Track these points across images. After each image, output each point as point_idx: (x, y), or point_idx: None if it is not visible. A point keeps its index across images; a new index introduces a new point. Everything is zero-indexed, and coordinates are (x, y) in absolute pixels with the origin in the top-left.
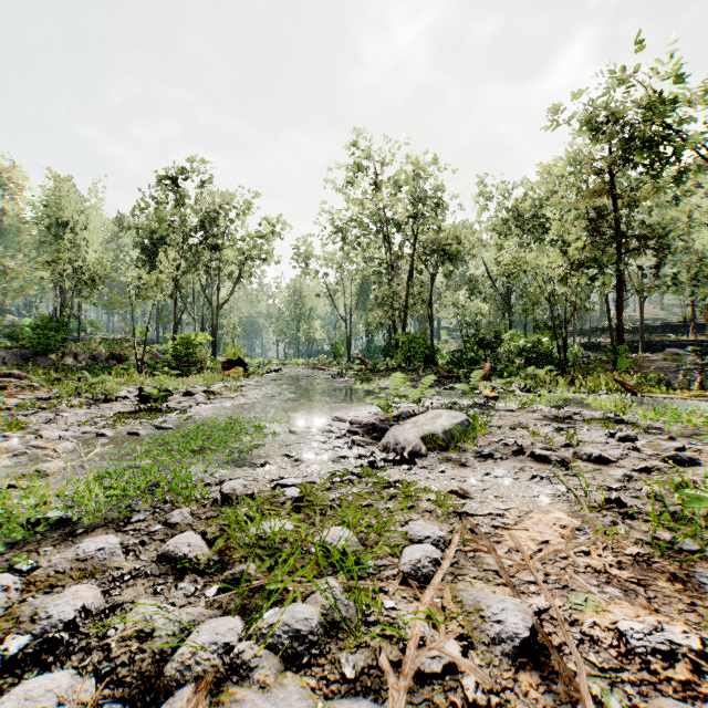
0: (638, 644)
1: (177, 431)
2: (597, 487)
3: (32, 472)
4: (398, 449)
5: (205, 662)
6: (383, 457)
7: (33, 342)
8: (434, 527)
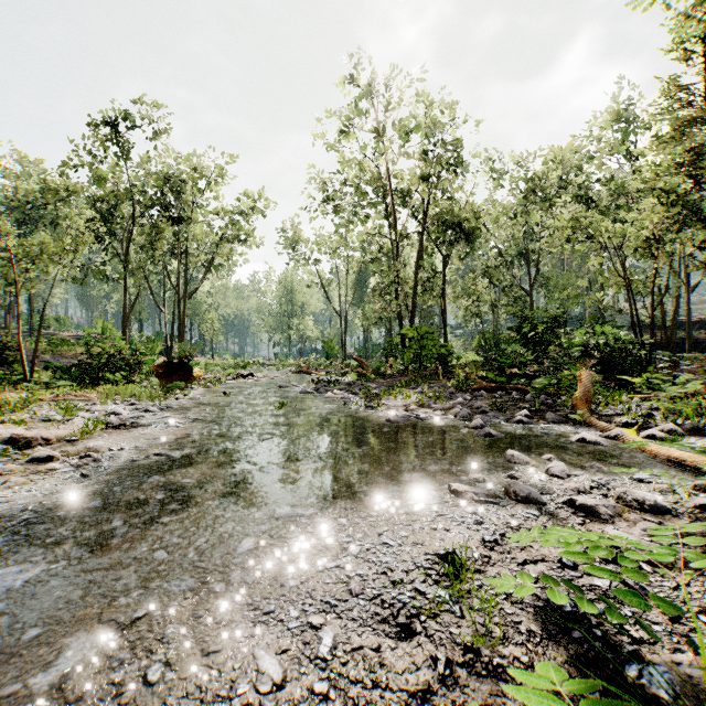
0: None
1: None
2: None
3: None
4: None
5: None
6: None
7: None
8: None
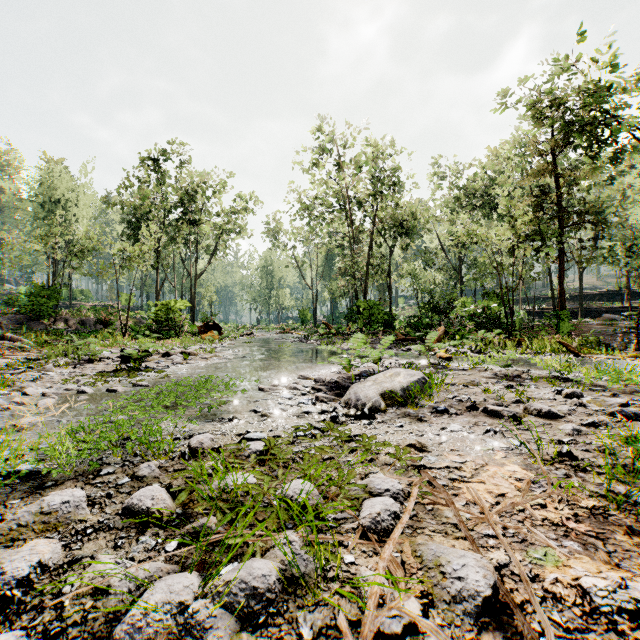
0: (603, 602)
1: (152, 389)
2: (549, 441)
3: (9, 427)
4: (359, 405)
5: (155, 624)
6: (344, 412)
7: (27, 308)
8: (393, 480)
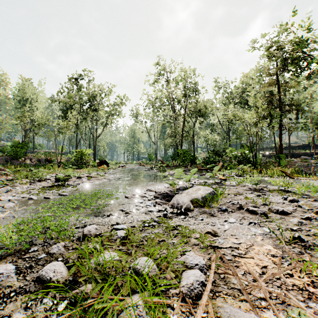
0: None
1: (68, 197)
2: (285, 228)
3: None
4: (179, 207)
5: None
6: (171, 211)
7: (11, 153)
8: (200, 257)
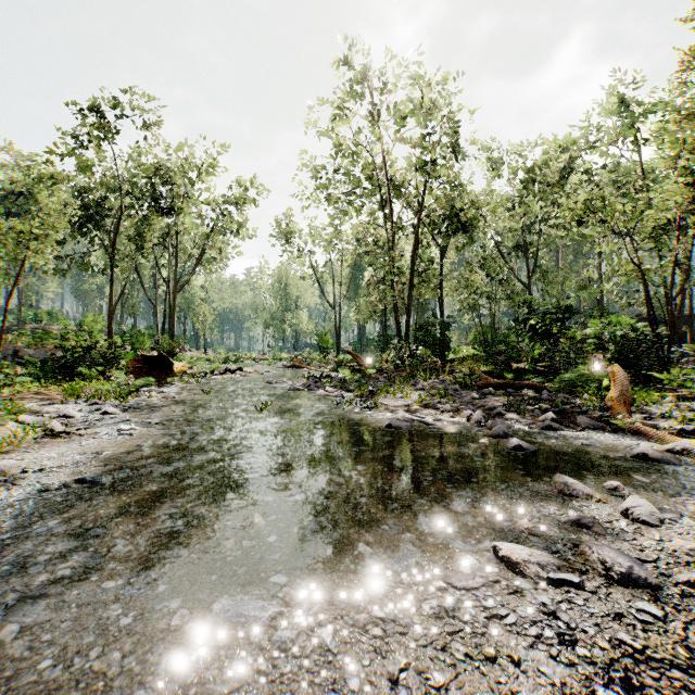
0: None
1: None
2: None
3: None
4: None
5: None
6: None
7: None
8: None
